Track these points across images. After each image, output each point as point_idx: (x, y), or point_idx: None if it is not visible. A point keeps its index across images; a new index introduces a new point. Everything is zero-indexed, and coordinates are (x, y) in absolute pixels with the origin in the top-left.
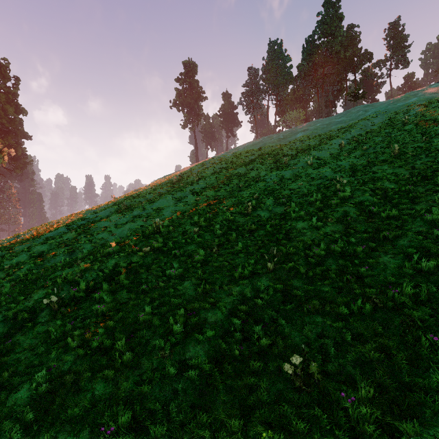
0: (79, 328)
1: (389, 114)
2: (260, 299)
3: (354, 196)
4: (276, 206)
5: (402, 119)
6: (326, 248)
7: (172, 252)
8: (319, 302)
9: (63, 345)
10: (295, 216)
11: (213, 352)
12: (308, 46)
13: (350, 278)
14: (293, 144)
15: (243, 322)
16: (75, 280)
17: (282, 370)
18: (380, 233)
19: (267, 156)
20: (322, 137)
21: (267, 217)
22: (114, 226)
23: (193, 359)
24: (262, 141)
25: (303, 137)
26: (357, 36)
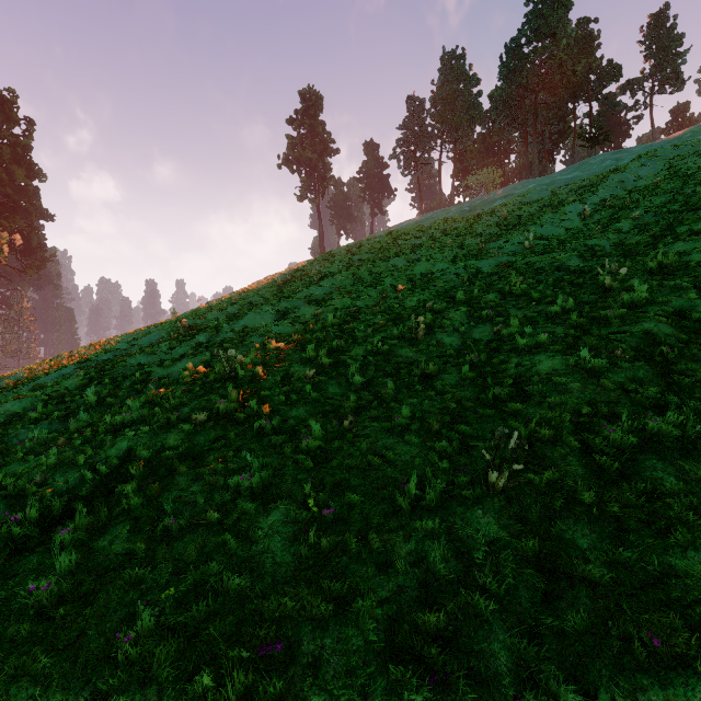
0: None
1: (668, 159)
2: (479, 586)
3: (657, 300)
4: (474, 323)
5: (696, 165)
6: (633, 426)
7: (254, 424)
8: (677, 614)
9: None
10: (526, 344)
11: None
12: (509, 58)
13: None
14: (490, 217)
15: (434, 676)
16: (24, 491)
17: None
18: None
19: (444, 237)
20: (543, 204)
21: (457, 346)
22: (159, 364)
23: None
24: (432, 217)
25: (507, 206)
26: (595, 37)
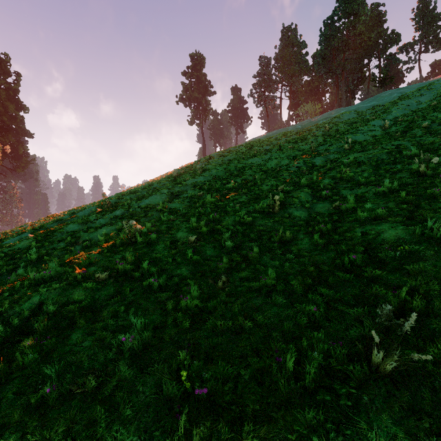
0: None
1: (439, 90)
2: None
3: None
4: (316, 201)
5: None
6: None
7: (145, 282)
8: None
9: None
10: (366, 216)
11: None
12: (326, 30)
13: None
14: (316, 131)
15: None
16: None
17: None
18: None
19: (286, 144)
20: (353, 122)
21: (304, 217)
22: (86, 231)
23: None
24: (276, 133)
25: (327, 124)
26: (383, 15)
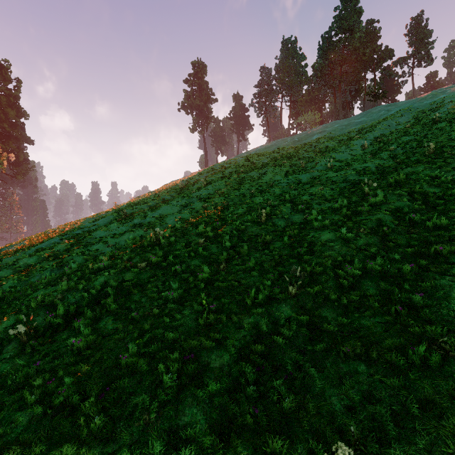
0: (46, 372)
1: (416, 112)
2: (280, 335)
3: (388, 202)
4: (293, 213)
5: (431, 117)
6: (361, 266)
7: (172, 268)
8: (360, 342)
9: (19, 397)
10: (318, 225)
11: (217, 415)
12: (324, 44)
13: (400, 308)
14: (310, 146)
15: (258, 368)
16: (53, 302)
17: (317, 454)
18: (429, 247)
19: (281, 159)
20: (341, 138)
21: (283, 226)
22: (111, 236)
23: (188, 428)
24: (275, 144)
25: (320, 139)
26: (377, 32)
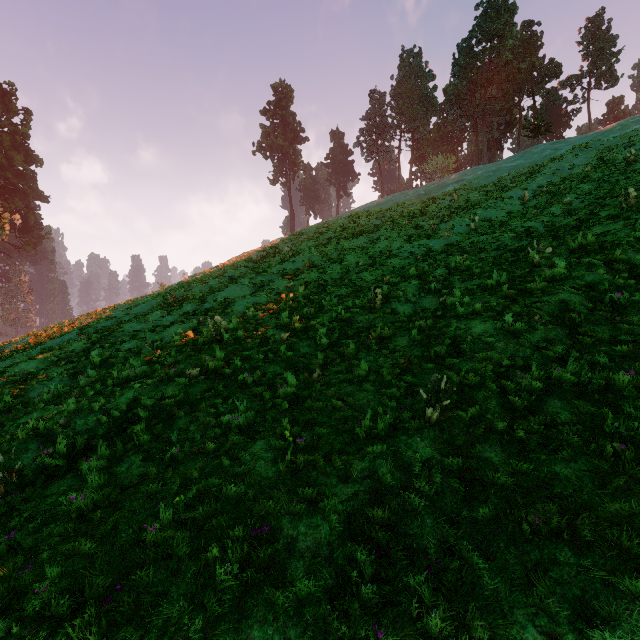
0: (23, 550)
1: (598, 150)
2: (415, 491)
3: (573, 275)
4: (423, 294)
5: (622, 155)
6: (541, 375)
7: (239, 378)
8: (556, 505)
9: None
10: (464, 311)
11: (309, 638)
12: (461, 56)
13: (622, 447)
14: (443, 201)
15: (380, 550)
16: (52, 431)
17: None
18: None
19: (401, 218)
20: (489, 189)
21: (409, 313)
22: (152, 330)
23: None
24: (392, 199)
25: (457, 190)
26: (538, 39)
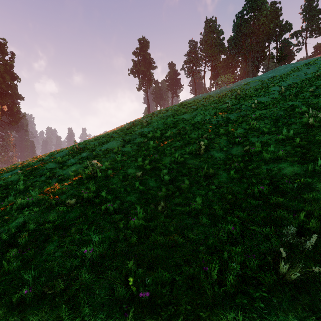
0: None
1: None
2: None
3: None
4: (231, 145)
5: None
6: None
7: (103, 206)
8: None
9: None
10: (270, 157)
11: None
12: (238, 21)
13: None
14: (231, 95)
15: None
16: None
17: None
18: None
19: (208, 104)
20: (257, 88)
21: (223, 158)
22: (60, 168)
23: None
24: (201, 96)
25: (239, 89)
26: (279, 10)
